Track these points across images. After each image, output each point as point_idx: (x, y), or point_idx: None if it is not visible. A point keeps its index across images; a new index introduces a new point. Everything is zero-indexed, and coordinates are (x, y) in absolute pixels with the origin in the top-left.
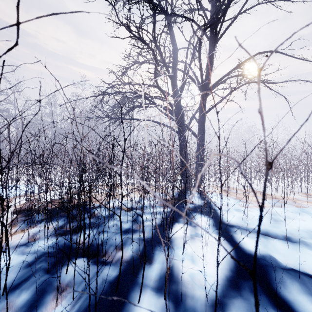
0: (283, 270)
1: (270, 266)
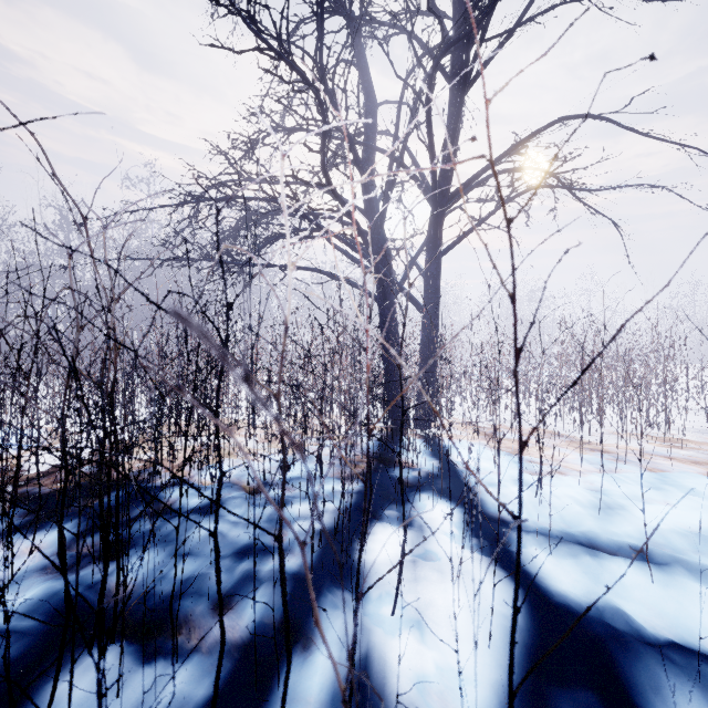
0: (654, 650)
1: (621, 642)
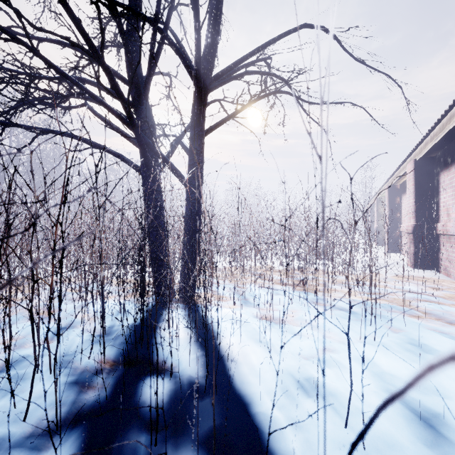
0: None
1: None
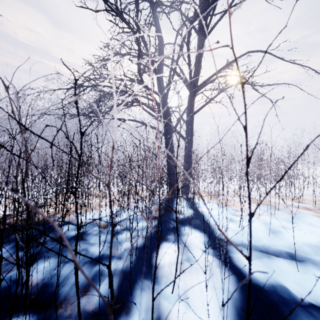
0: (303, 309)
1: (287, 305)
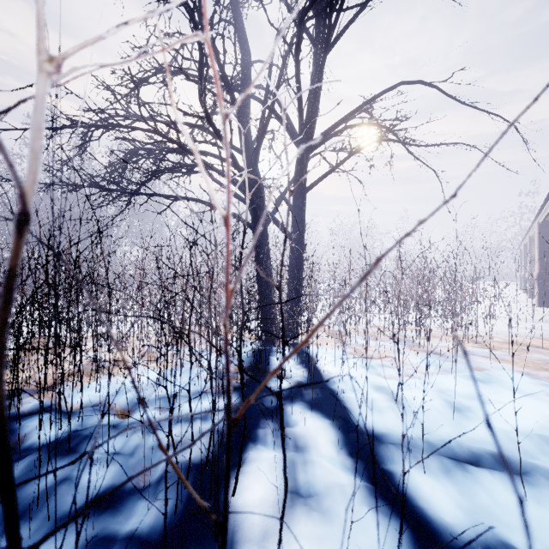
0: None
1: None
